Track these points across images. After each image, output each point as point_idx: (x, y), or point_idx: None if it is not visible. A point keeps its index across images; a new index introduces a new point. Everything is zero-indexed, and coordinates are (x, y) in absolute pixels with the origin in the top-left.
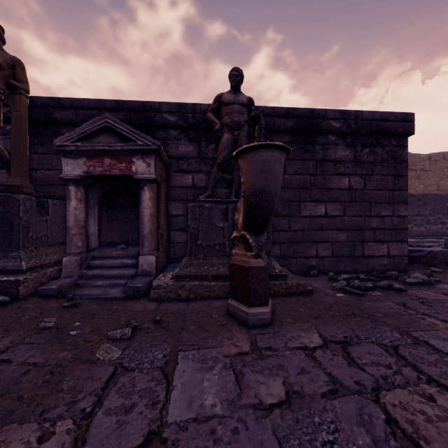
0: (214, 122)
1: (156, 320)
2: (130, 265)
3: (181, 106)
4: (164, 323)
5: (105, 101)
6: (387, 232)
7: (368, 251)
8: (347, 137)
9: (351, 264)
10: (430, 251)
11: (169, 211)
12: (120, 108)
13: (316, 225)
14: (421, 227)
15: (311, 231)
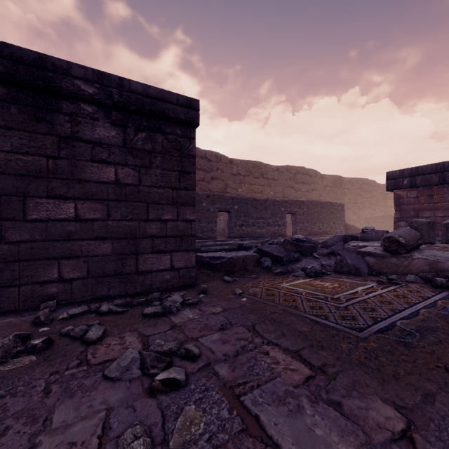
0: None
1: None
2: None
3: None
4: None
5: None
6: (170, 240)
7: (145, 265)
8: (113, 112)
9: (118, 285)
10: (230, 258)
11: None
12: None
13: (58, 233)
14: (263, 229)
15: (50, 242)
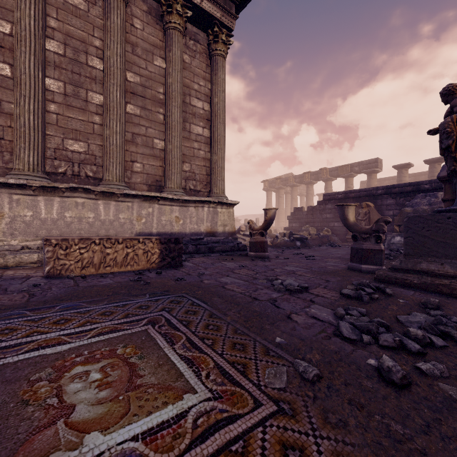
0: None
1: None
2: None
3: None
4: None
5: None
6: None
7: None
8: None
9: None
10: None
11: None
12: None
13: None
14: None
15: None
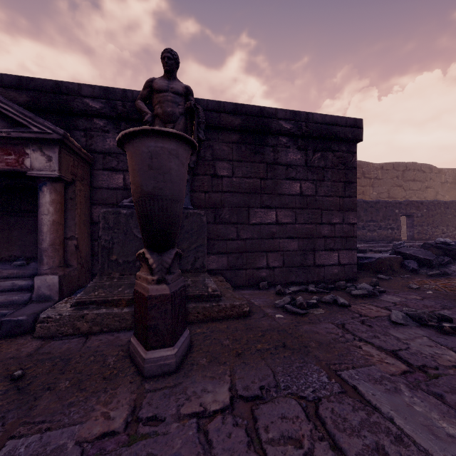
0: (144, 112)
1: (14, 376)
2: (25, 288)
3: (108, 90)
4: (26, 379)
5: (2, 75)
6: (338, 240)
7: (319, 260)
8: (298, 140)
9: (302, 275)
10: (378, 258)
11: (93, 217)
12: (25, 87)
13: (266, 233)
14: (373, 232)
15: (262, 239)
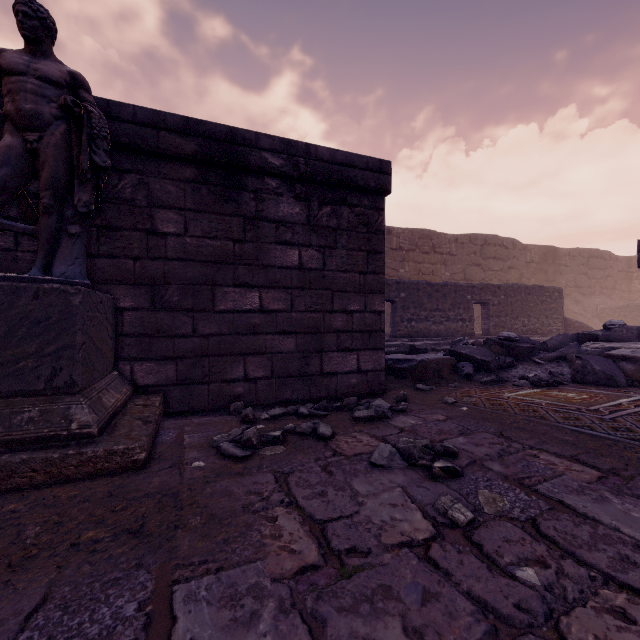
0: None
1: None
2: None
3: None
4: None
5: None
6: (357, 336)
7: (329, 366)
8: (297, 185)
9: (302, 388)
10: (421, 361)
11: None
12: None
13: (244, 326)
14: (440, 325)
15: (236, 336)
